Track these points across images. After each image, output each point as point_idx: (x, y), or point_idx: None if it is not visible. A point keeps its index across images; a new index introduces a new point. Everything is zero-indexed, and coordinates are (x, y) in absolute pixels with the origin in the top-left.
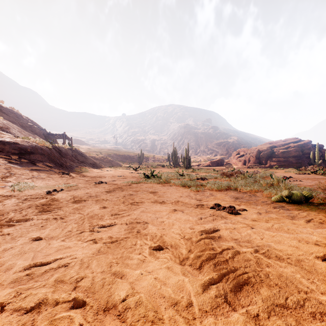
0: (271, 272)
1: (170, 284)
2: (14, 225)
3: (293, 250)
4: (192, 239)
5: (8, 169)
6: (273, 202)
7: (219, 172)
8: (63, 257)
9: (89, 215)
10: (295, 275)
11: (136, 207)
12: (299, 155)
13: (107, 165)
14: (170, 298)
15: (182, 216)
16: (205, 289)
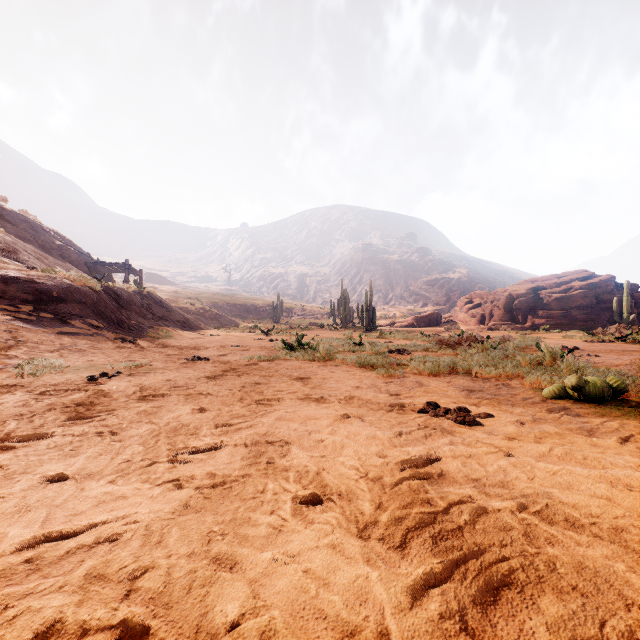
0: (560, 558)
1: (338, 585)
2: (14, 448)
3: (601, 507)
4: (384, 479)
5: (12, 333)
6: (545, 400)
7: (434, 339)
8: (108, 520)
9: (171, 426)
10: (613, 565)
11: (267, 409)
12: (591, 305)
13: (212, 325)
14: (340, 621)
15: (360, 429)
16: (415, 597)
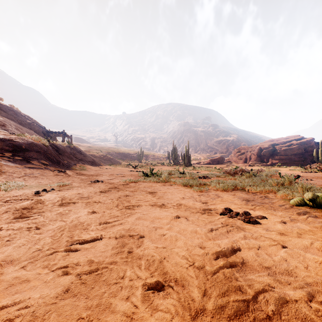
0: None
1: None
2: None
3: None
4: (206, 268)
5: None
6: (292, 206)
7: (222, 171)
8: (7, 305)
9: (73, 223)
10: None
11: (131, 212)
12: (302, 153)
13: (107, 163)
14: None
15: (187, 227)
16: None
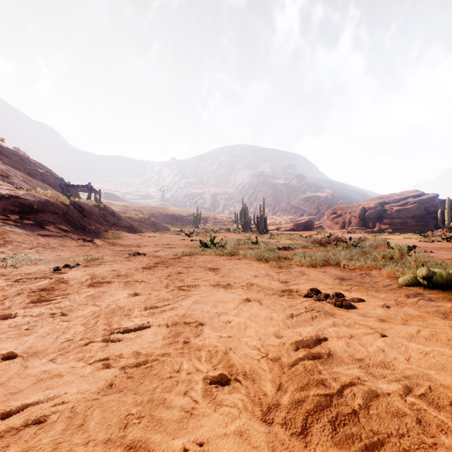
0: None
1: None
2: None
3: None
4: (282, 359)
5: (2, 235)
6: (401, 287)
7: (310, 239)
8: (39, 401)
9: (110, 308)
10: None
11: (186, 294)
12: (422, 215)
13: (150, 229)
14: None
15: (259, 312)
16: None
